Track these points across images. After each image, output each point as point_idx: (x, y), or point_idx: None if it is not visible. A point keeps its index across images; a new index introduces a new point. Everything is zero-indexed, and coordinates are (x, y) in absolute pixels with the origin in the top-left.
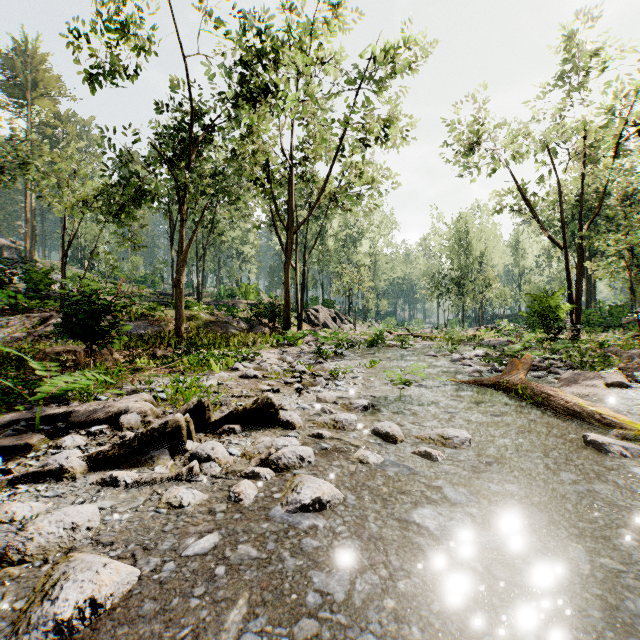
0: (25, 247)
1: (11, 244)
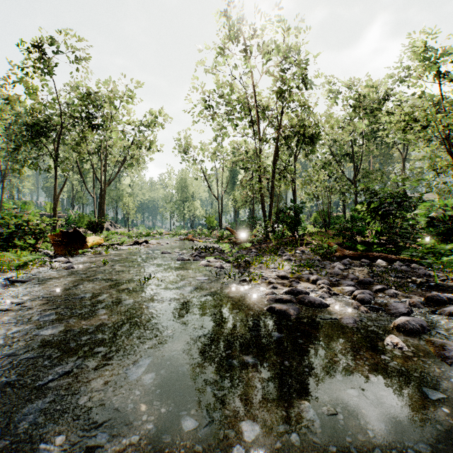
0: None
1: None
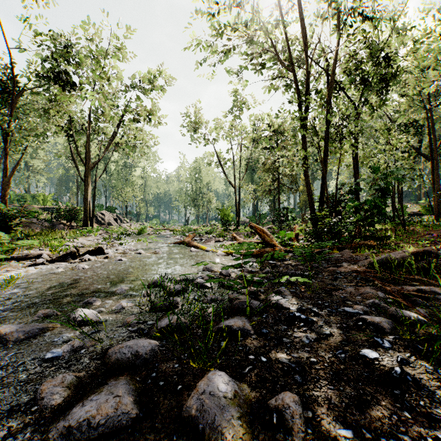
0: None
1: None
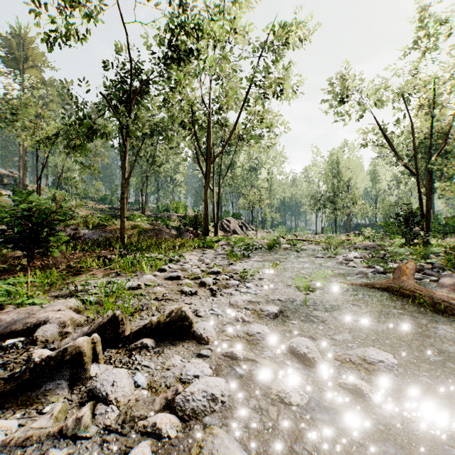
0: (19, 175)
1: (9, 173)
